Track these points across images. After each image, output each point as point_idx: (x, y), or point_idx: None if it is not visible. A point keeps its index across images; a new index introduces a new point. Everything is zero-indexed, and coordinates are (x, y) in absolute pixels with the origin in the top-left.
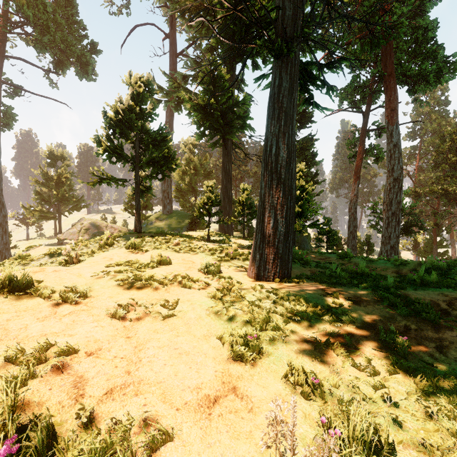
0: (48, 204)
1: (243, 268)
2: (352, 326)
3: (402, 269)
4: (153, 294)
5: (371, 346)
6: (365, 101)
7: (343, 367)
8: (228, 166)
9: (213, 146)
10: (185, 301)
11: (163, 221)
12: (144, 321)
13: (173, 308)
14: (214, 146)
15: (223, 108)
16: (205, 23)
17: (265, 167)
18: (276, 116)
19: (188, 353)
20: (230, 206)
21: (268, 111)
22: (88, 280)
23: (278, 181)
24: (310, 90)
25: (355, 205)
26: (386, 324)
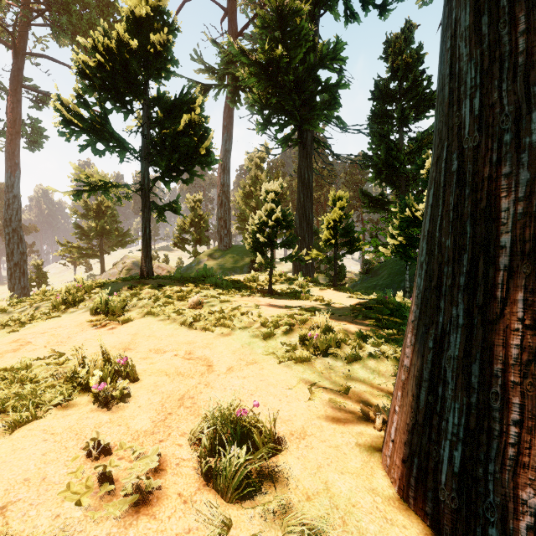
0: (89, 239)
1: (352, 394)
2: None
3: None
4: None
5: None
6: None
7: None
8: (306, 173)
9: (283, 142)
10: None
11: (218, 259)
12: None
13: None
14: (285, 142)
15: (299, 73)
16: None
17: None
18: None
19: None
20: (311, 235)
21: None
22: None
23: None
24: None
25: None
26: None
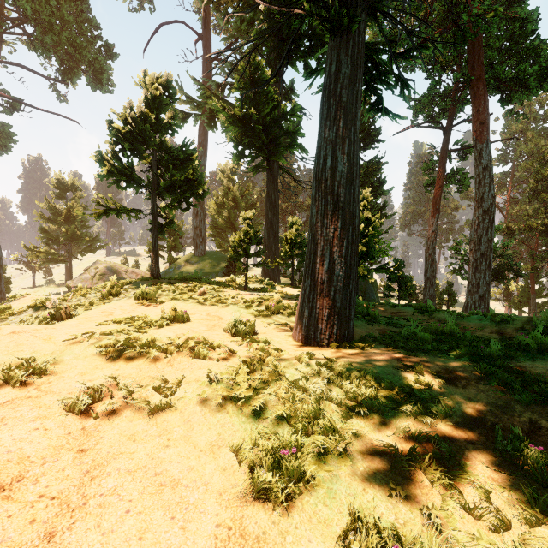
0: (57, 244)
1: (287, 326)
2: (449, 423)
3: (505, 328)
4: (147, 369)
5: (484, 461)
6: (446, 114)
7: (444, 510)
8: (273, 195)
9: (254, 169)
10: (191, 382)
11: (194, 265)
12: (119, 418)
13: (171, 393)
14: (256, 169)
15: (267, 121)
16: (245, 18)
17: (316, 186)
18: (332, 114)
19: (177, 482)
20: (277, 246)
21: (322, 109)
22: (58, 347)
23: (335, 205)
24: (379, 89)
25: (433, 244)
26: (501, 418)
